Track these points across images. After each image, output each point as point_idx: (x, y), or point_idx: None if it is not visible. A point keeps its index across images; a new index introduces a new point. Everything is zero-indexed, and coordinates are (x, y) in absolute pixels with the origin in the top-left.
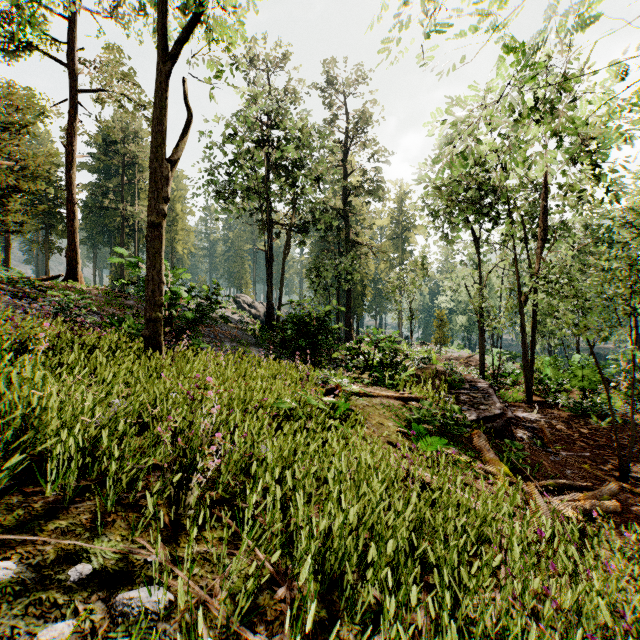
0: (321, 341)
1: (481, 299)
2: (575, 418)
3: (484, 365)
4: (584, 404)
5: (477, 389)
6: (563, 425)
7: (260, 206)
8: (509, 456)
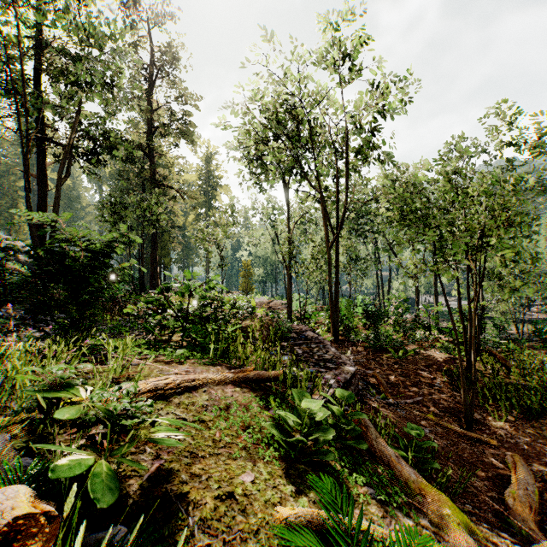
0: (97, 288)
1: (289, 247)
2: (377, 353)
3: (291, 309)
4: (381, 339)
5: (307, 338)
6: (375, 363)
7: (15, 101)
8: (414, 454)
